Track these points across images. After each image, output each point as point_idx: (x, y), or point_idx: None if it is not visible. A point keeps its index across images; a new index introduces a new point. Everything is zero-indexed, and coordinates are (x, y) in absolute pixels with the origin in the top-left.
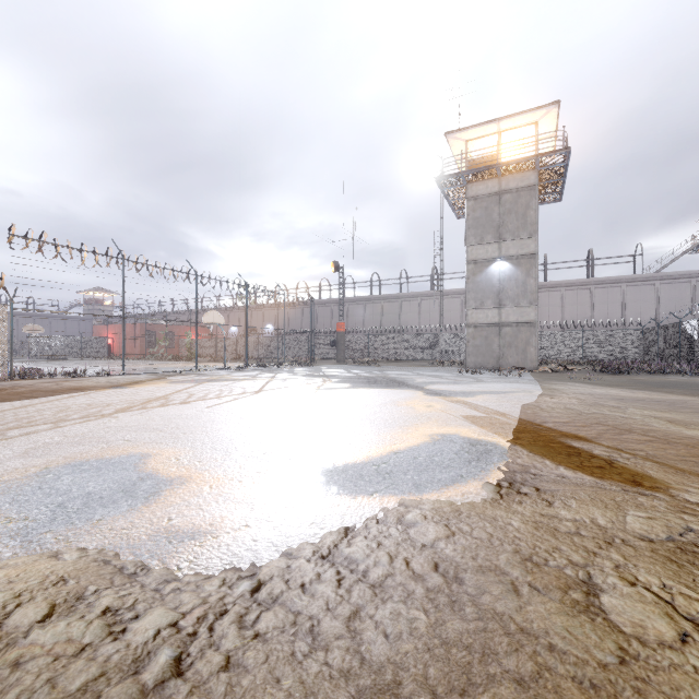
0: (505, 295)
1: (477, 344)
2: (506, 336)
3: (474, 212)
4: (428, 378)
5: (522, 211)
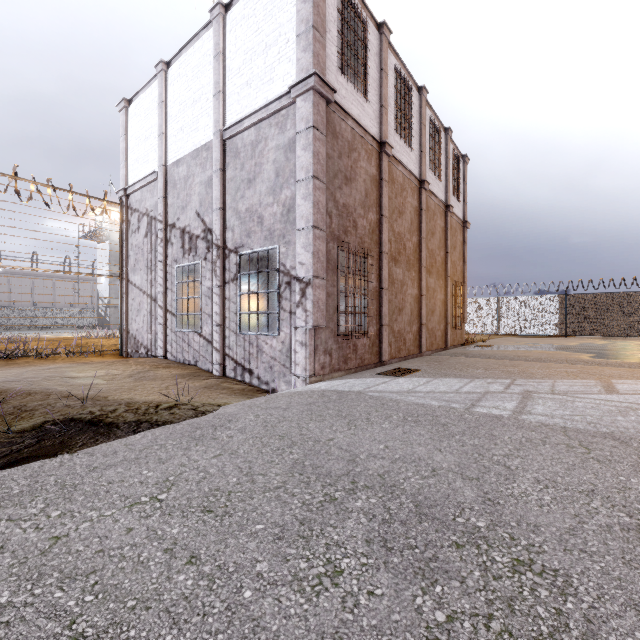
0: None
1: (117, 317)
2: None
3: (115, 249)
4: None
5: None
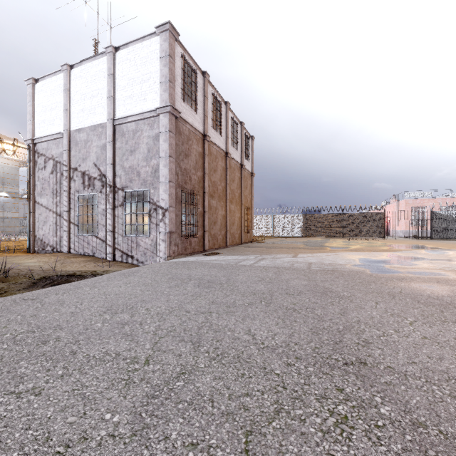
0: (6, 206)
1: None
2: (6, 222)
3: None
4: (18, 237)
5: (14, 176)
